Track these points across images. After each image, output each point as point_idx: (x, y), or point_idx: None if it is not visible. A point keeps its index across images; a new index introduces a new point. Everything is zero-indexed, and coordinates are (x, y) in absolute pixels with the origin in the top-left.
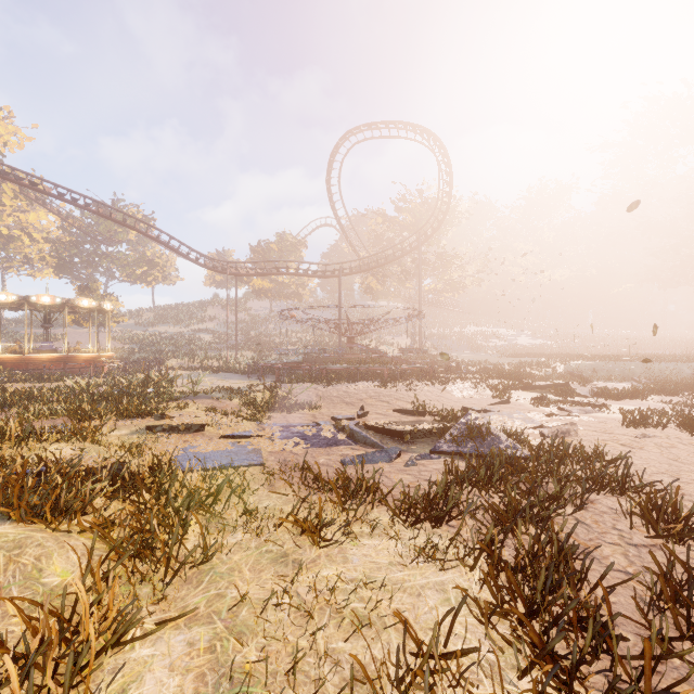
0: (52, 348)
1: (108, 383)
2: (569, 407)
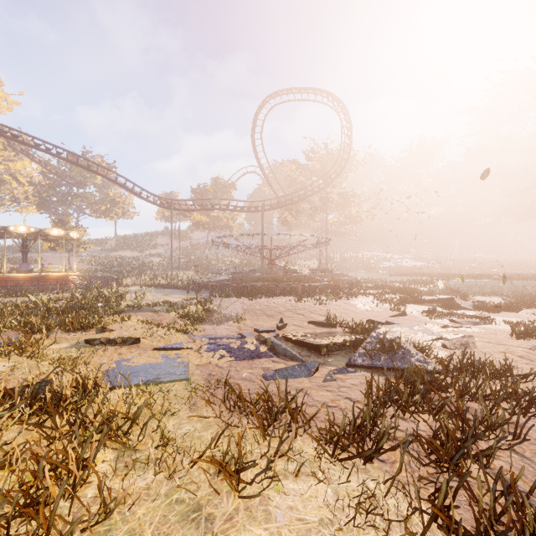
0: (28, 269)
1: (69, 298)
2: (459, 319)
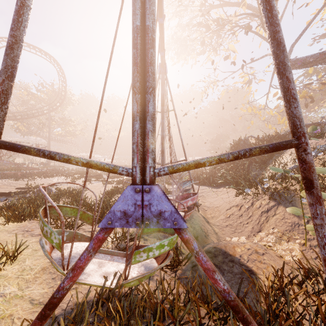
0: None
1: None
2: (93, 181)
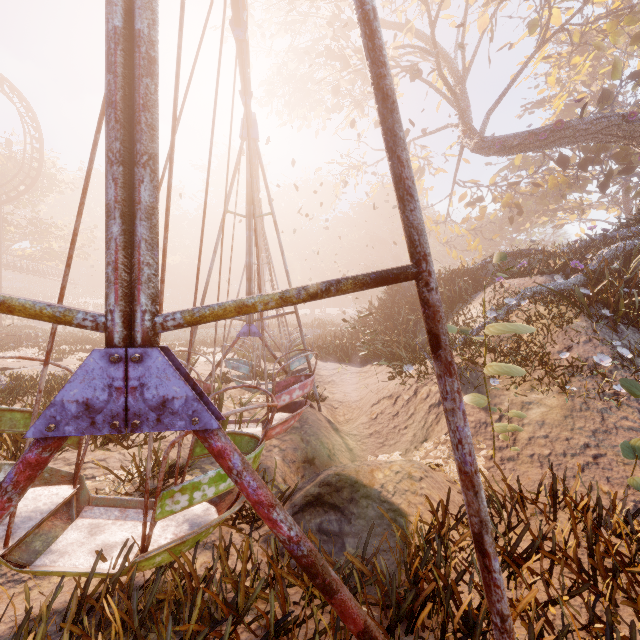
0: None
1: None
2: None
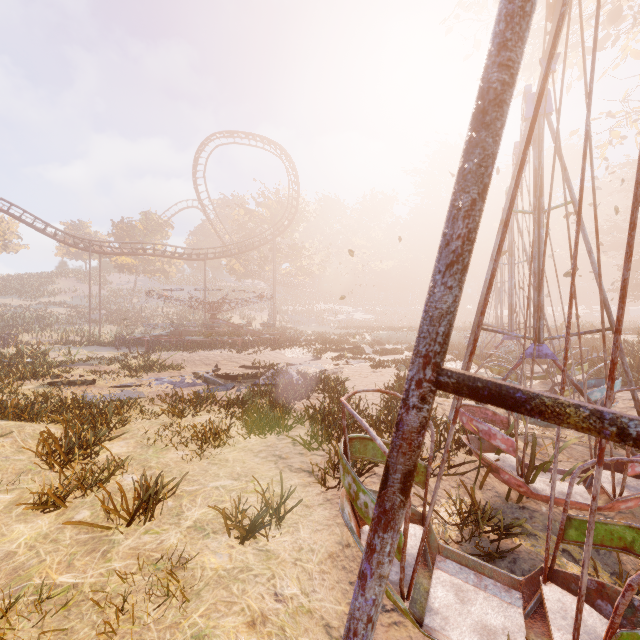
0: None
1: None
2: (351, 360)
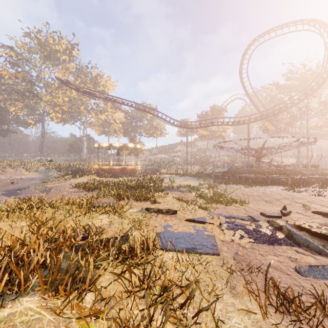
0: (120, 164)
1: (136, 179)
2: None
